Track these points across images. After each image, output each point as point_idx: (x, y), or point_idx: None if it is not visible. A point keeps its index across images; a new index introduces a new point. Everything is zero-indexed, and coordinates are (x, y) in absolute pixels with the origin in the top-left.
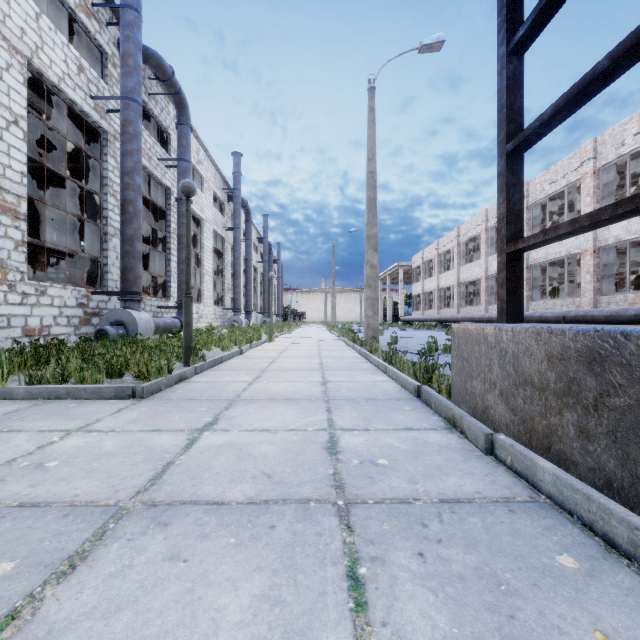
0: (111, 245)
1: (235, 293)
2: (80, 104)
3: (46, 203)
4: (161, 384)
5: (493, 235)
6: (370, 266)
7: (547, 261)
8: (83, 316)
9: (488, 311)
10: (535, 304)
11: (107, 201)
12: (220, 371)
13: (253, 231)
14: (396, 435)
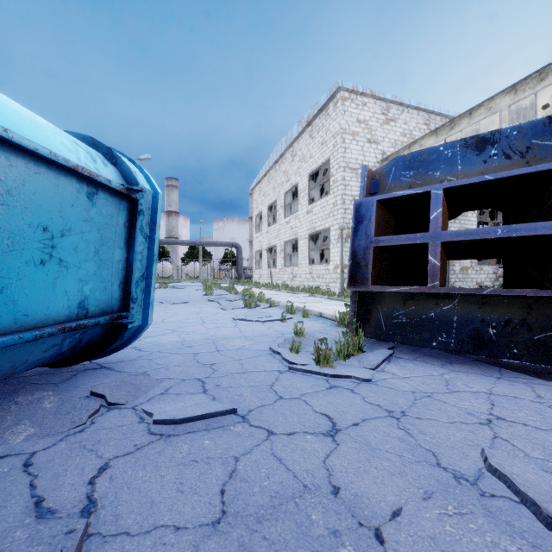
0: None
1: None
2: None
3: None
4: None
5: None
6: None
7: None
8: (495, 277)
9: None
10: None
11: None
12: None
13: None
14: None
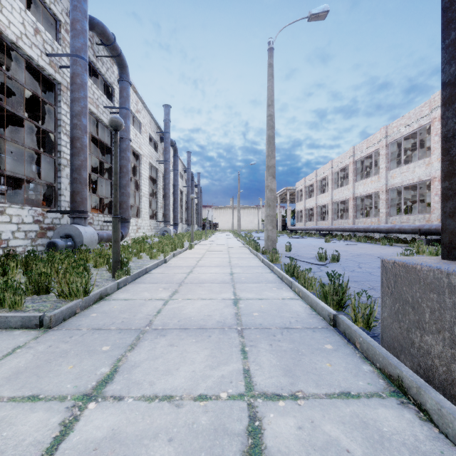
0: (64, 173)
1: (166, 210)
2: (36, 59)
3: (5, 138)
4: (76, 307)
5: (359, 166)
6: (269, 190)
7: (402, 186)
8: (39, 230)
9: (355, 223)
10: (392, 218)
11: (60, 138)
12: (142, 284)
13: (180, 164)
14: (335, 413)
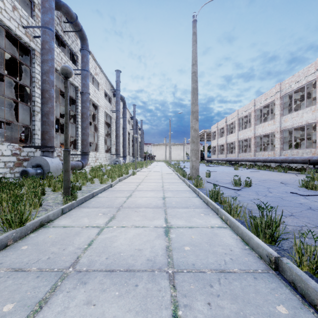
0: (37, 118)
1: (117, 146)
2: (14, 30)
3: None
4: (7, 240)
5: (258, 114)
6: (194, 130)
7: (293, 127)
8: (16, 161)
9: (255, 155)
10: (285, 152)
11: (34, 91)
12: (85, 208)
13: (128, 113)
14: None
